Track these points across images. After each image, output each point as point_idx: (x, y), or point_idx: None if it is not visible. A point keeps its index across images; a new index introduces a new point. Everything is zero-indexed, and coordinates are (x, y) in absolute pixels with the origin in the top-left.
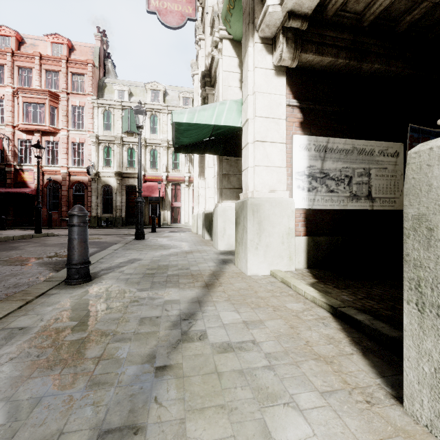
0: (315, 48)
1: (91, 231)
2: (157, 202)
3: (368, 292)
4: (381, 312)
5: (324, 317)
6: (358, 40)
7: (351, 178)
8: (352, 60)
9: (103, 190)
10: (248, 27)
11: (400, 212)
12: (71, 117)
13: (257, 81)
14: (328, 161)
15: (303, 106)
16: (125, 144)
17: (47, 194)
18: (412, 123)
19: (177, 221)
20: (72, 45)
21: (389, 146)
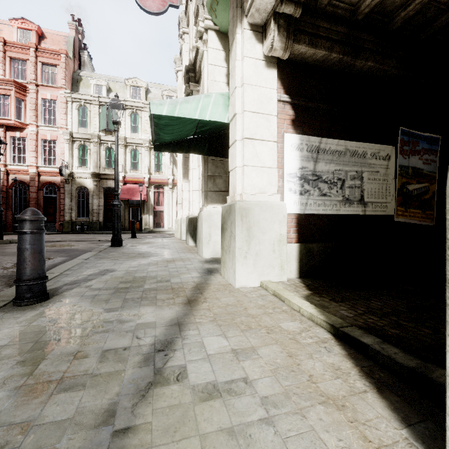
0: (309, 39)
1: (63, 237)
2: (138, 206)
3: (367, 305)
4: (387, 331)
5: (325, 340)
6: (352, 34)
7: (344, 181)
8: (346, 56)
9: (78, 192)
10: (236, 11)
11: (391, 218)
12: (41, 112)
13: (246, 72)
14: (320, 163)
15: (295, 102)
16: (103, 143)
17: (12, 196)
18: (403, 126)
19: (160, 225)
20: (42, 32)
21: (381, 148)
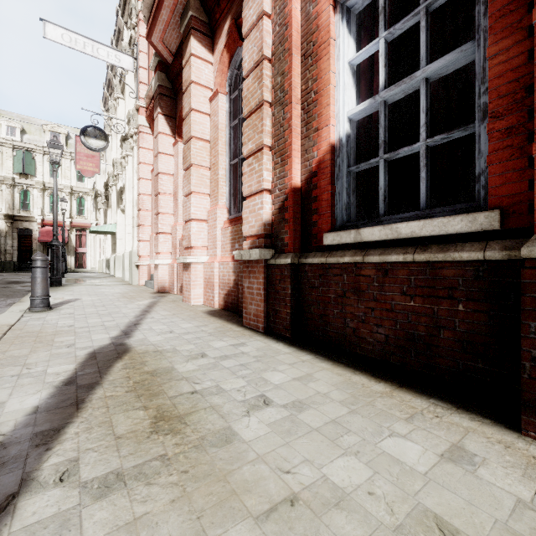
0: None
1: None
2: None
3: None
4: None
5: None
6: None
7: None
8: None
9: None
10: (117, 205)
11: None
12: None
13: (120, 222)
14: None
15: None
16: (17, 185)
17: None
18: None
19: (81, 266)
20: None
21: None
